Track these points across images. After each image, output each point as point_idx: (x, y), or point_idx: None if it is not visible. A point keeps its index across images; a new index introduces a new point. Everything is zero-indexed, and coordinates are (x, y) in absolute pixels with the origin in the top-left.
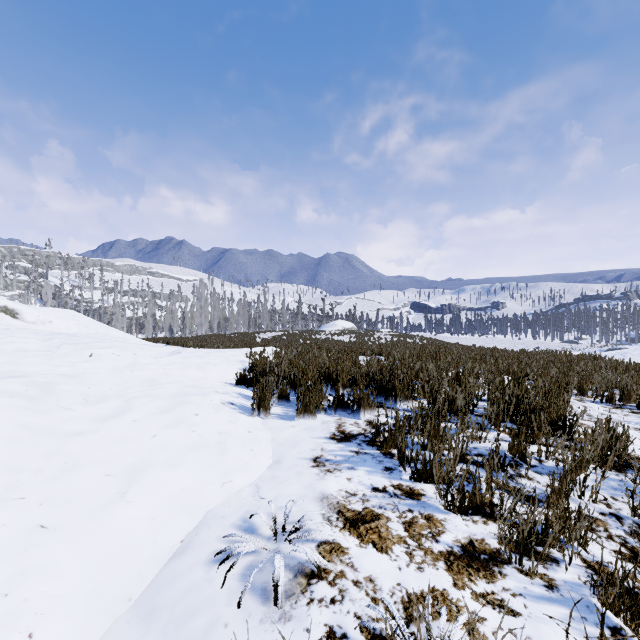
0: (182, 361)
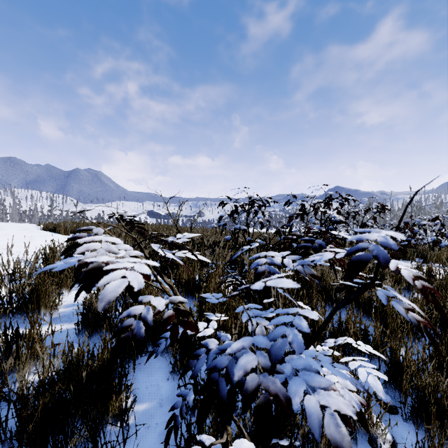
0: None
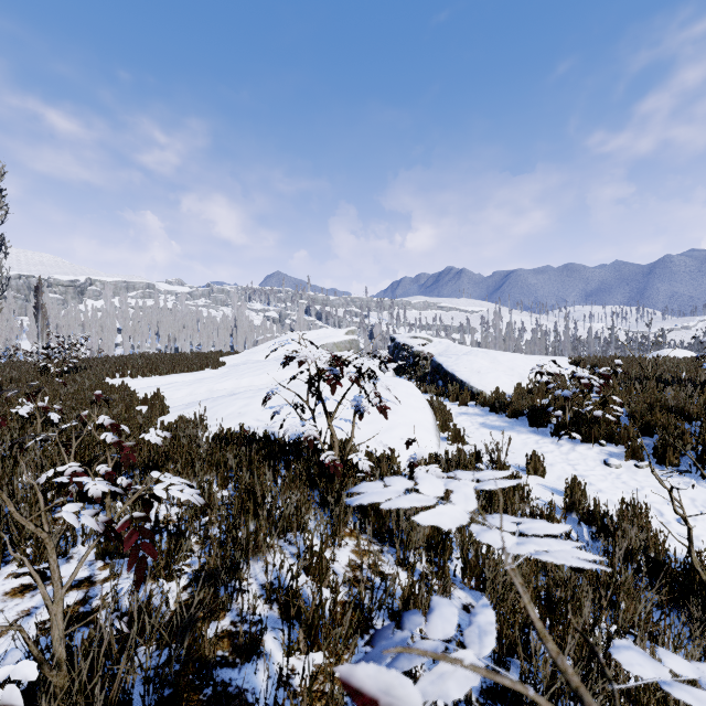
0: (539, 358)
